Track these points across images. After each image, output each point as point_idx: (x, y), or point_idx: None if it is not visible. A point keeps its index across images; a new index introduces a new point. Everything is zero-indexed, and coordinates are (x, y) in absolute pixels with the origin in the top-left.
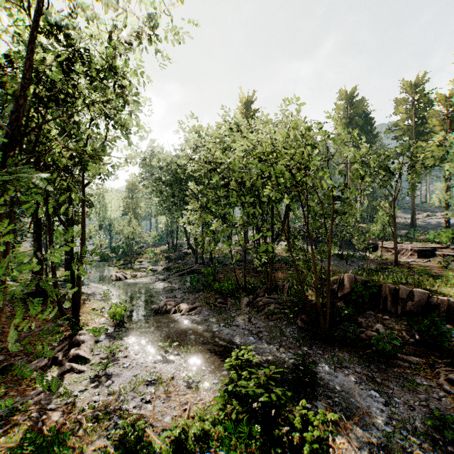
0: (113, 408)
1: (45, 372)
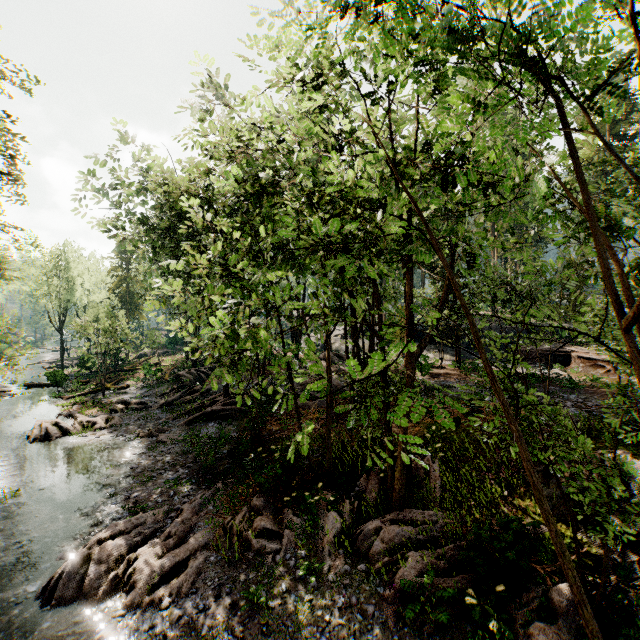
0: None
1: None
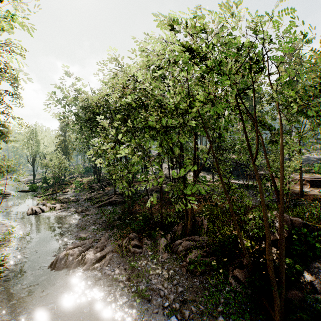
0: None
1: None
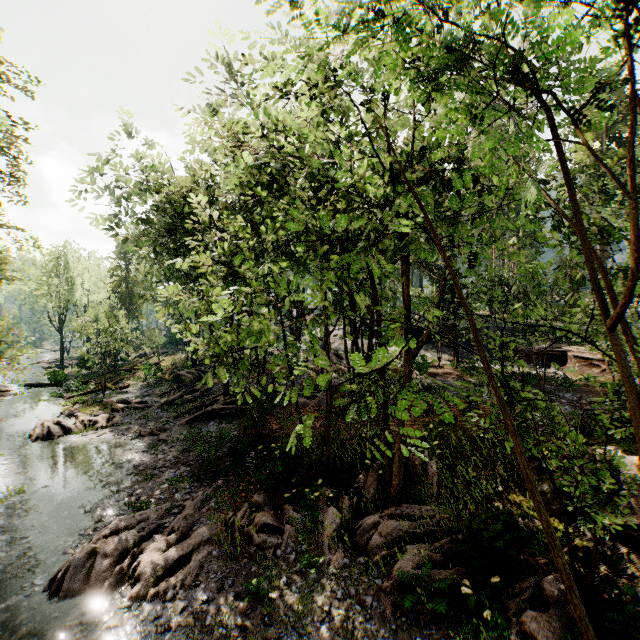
0: None
1: None
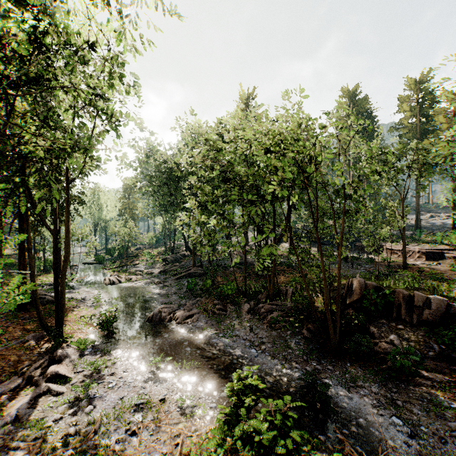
0: (90, 443)
1: (16, 396)
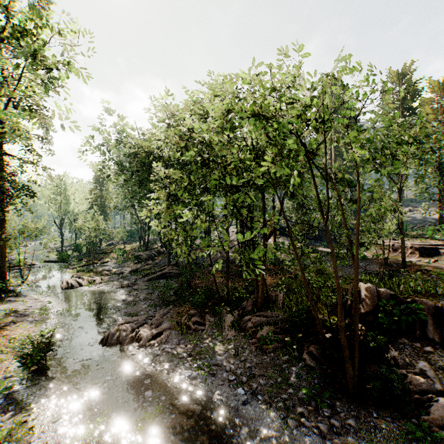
0: None
1: None
